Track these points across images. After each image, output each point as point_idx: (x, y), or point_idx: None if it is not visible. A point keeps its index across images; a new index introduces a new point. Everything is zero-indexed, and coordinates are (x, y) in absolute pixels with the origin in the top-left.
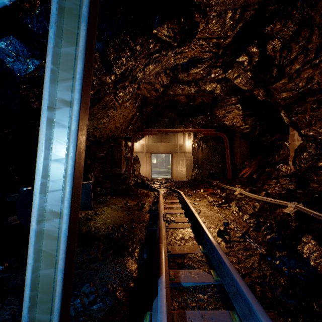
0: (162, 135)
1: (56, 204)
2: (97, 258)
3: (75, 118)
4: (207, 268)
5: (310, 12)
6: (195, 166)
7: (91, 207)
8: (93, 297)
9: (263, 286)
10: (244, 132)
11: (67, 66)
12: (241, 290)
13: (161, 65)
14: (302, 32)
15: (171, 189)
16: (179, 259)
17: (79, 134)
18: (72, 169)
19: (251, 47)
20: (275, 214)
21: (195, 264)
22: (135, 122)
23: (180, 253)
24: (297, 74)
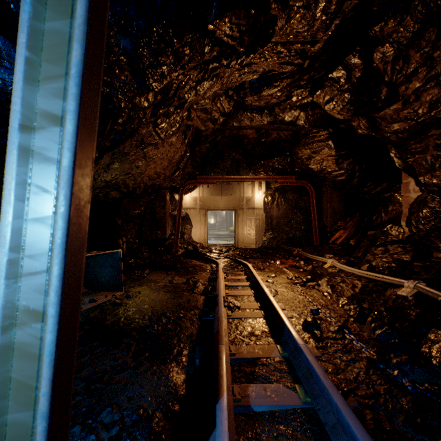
0: (222, 184)
1: (36, 296)
2: (126, 366)
3: (69, 145)
4: (290, 381)
5: (439, 3)
6: (268, 228)
7: (121, 286)
8: (116, 431)
9: (377, 411)
10: (337, 180)
11: (55, 54)
12: (346, 422)
13: (220, 83)
14: (425, 33)
15: (235, 261)
16: (247, 367)
17: (76, 174)
18: (63, 236)
19: (351, 56)
20: (385, 296)
21: (272, 375)
22: (184, 166)
23: (250, 357)
24: (416, 96)
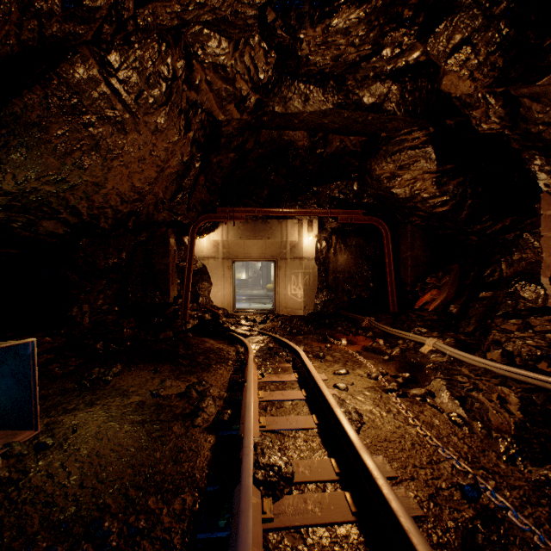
0: (255, 223)
1: None
2: None
3: None
4: None
5: None
6: (322, 287)
7: (32, 418)
8: None
9: None
10: (435, 213)
11: None
12: None
13: None
14: None
15: (275, 340)
16: None
17: None
18: None
19: None
20: None
21: None
22: (191, 185)
23: None
24: None
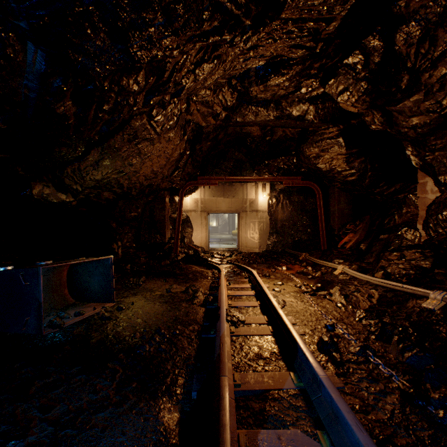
0: (224, 185)
1: None
2: (106, 401)
3: None
4: (310, 425)
5: None
6: (272, 231)
7: (112, 296)
8: None
9: None
10: (347, 180)
11: None
12: None
13: (223, 69)
14: None
15: (238, 266)
16: (255, 402)
17: None
18: None
19: (371, 38)
20: (408, 309)
21: (286, 416)
22: (183, 165)
23: (258, 389)
24: (441, 84)
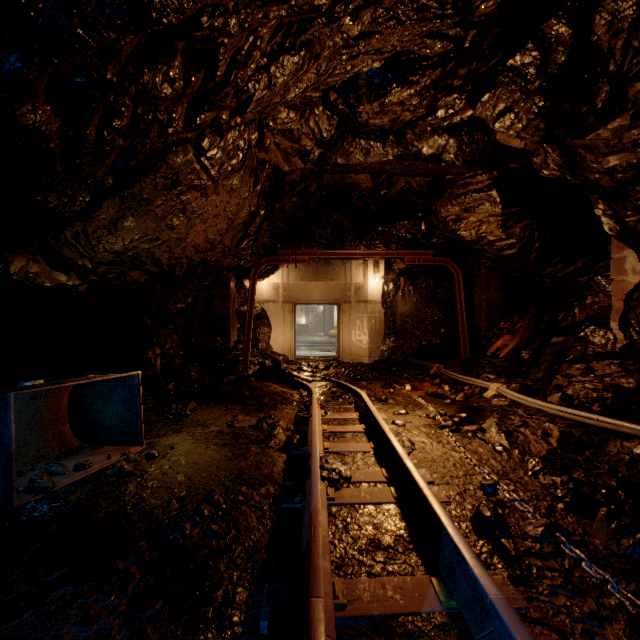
0: (318, 264)
1: None
2: None
3: None
4: None
5: None
6: (389, 332)
7: (139, 436)
8: None
9: None
10: (503, 255)
11: None
12: None
13: (315, 71)
14: None
15: (338, 385)
16: None
17: None
18: None
19: (554, 21)
20: (609, 456)
21: None
22: (256, 232)
23: (377, 613)
24: None
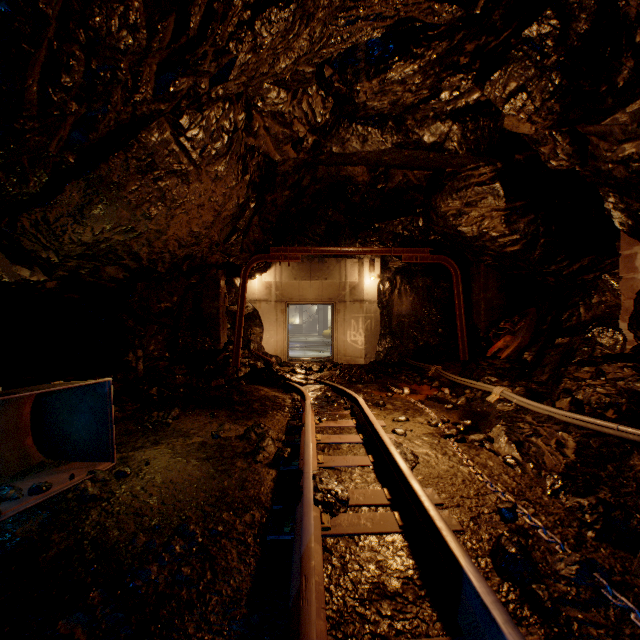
0: (311, 262)
1: None
2: None
3: None
4: None
5: None
6: (385, 332)
7: (110, 450)
8: None
9: None
10: (506, 252)
11: None
12: None
13: (308, 38)
14: None
15: (333, 388)
16: None
17: None
18: None
19: None
20: (635, 471)
21: None
22: (245, 226)
23: None
24: None
